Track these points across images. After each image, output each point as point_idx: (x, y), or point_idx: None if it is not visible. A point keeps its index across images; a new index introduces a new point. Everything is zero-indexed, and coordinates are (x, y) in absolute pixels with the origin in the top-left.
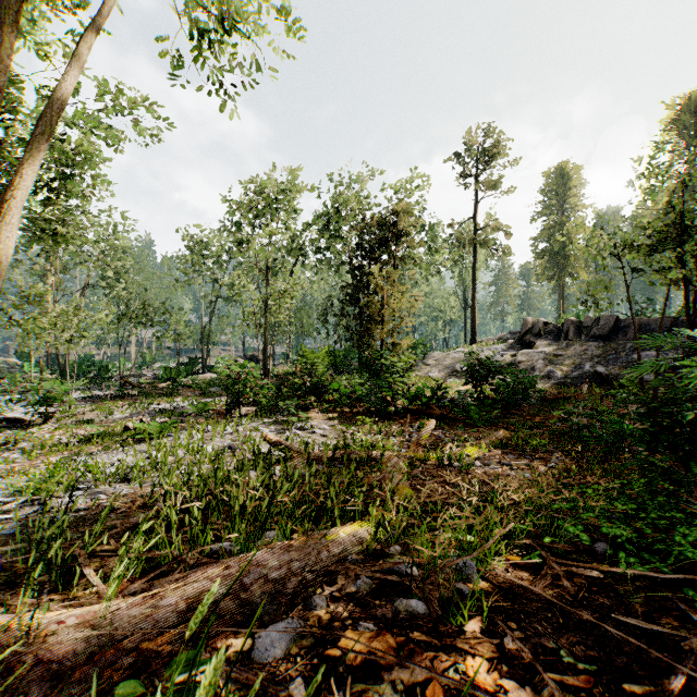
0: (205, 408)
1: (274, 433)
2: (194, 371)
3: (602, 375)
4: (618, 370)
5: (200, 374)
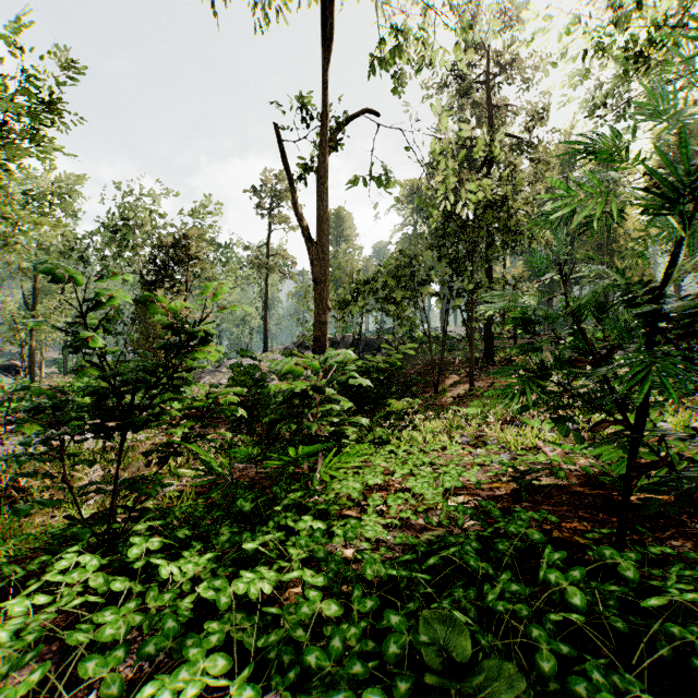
0: None
1: None
2: None
3: None
4: None
5: None
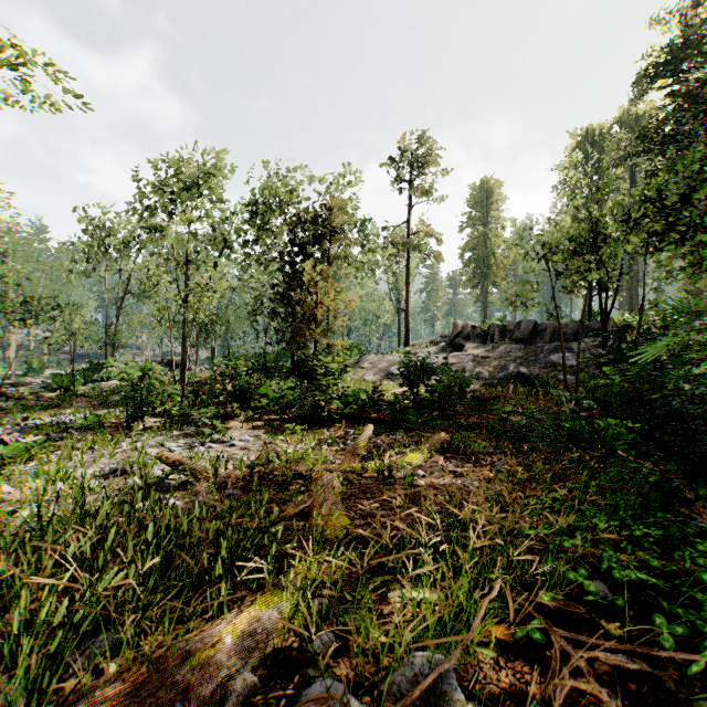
0: (99, 422)
1: (183, 449)
2: (96, 378)
3: (525, 375)
4: (538, 371)
5: (105, 381)
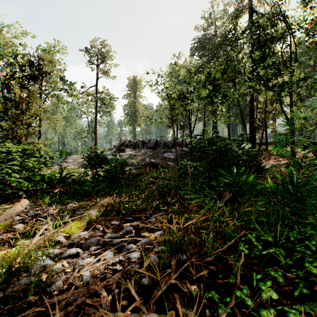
0: None
1: None
2: None
3: (153, 163)
4: (159, 161)
5: None
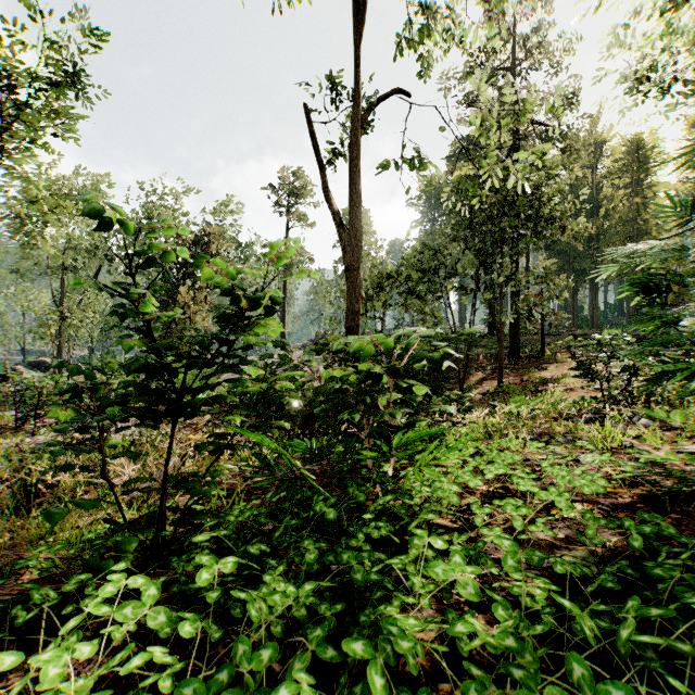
0: None
1: None
2: None
3: None
4: None
5: None
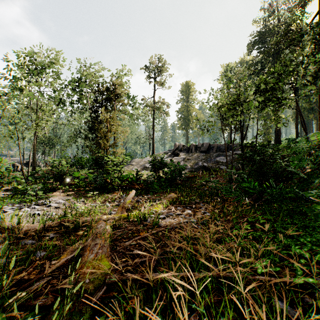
0: None
1: (14, 210)
2: None
3: (206, 166)
4: (211, 165)
5: None
